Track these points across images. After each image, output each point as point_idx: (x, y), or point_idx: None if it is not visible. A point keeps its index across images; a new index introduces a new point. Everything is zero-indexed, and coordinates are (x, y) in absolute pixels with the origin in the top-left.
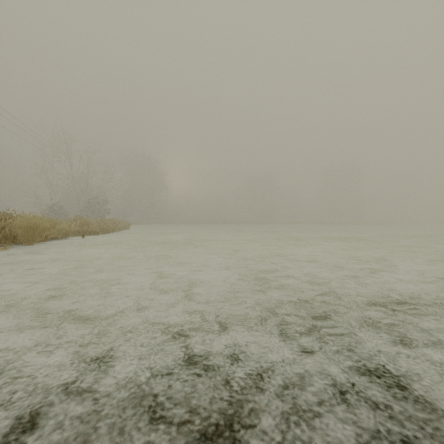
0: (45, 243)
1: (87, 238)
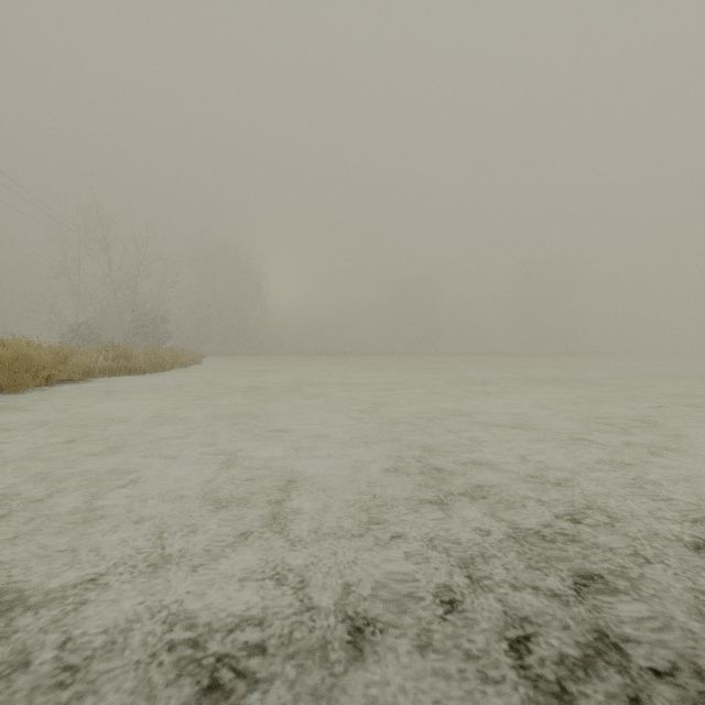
0: (47, 389)
1: (125, 381)
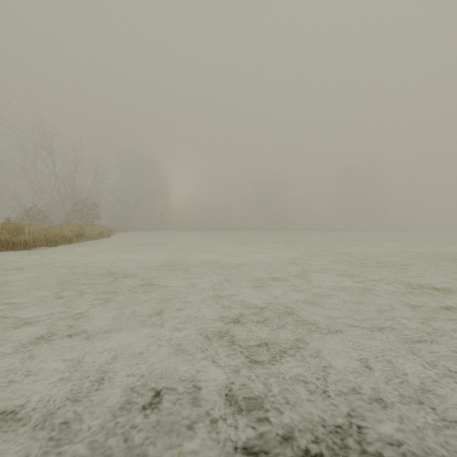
0: None
1: None
